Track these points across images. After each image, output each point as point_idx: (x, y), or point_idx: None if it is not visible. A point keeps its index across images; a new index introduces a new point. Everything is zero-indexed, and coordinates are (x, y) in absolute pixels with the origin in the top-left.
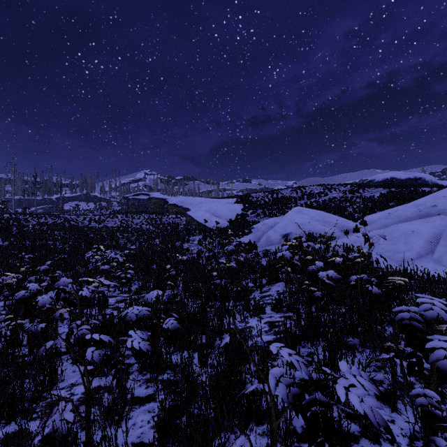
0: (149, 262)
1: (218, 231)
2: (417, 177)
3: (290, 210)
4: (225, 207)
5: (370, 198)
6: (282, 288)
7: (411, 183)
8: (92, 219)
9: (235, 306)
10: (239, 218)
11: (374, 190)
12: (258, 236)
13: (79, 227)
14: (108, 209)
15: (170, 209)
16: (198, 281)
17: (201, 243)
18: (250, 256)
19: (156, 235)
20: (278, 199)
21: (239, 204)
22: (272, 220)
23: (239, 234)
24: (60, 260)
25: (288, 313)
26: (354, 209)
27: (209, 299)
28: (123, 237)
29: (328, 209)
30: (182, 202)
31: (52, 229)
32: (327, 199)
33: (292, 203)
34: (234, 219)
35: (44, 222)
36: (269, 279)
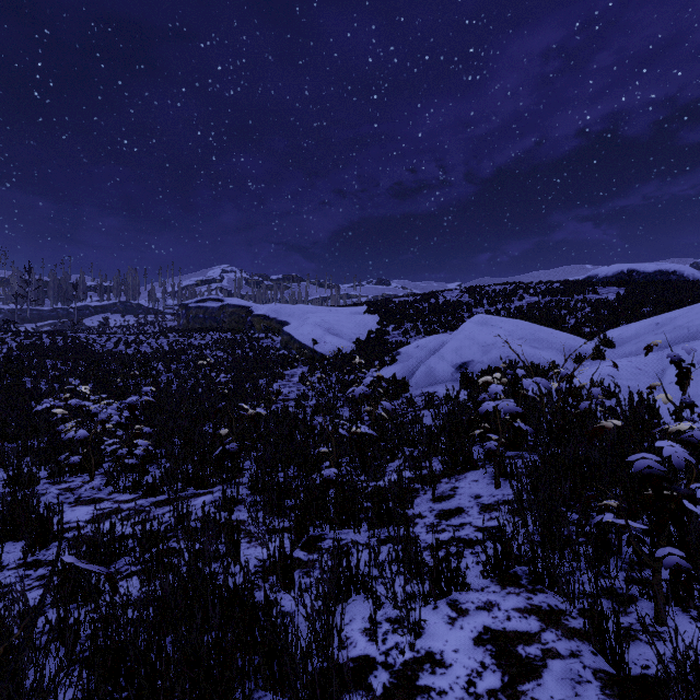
0: (201, 417)
1: (337, 359)
2: (669, 271)
3: (461, 323)
4: (350, 320)
5: (603, 302)
6: (487, 490)
7: (664, 279)
8: (122, 340)
9: (375, 553)
10: (372, 337)
11: (603, 290)
12: (410, 367)
13: (94, 353)
14: (157, 325)
15: (255, 324)
16: (289, 462)
17: (305, 380)
18: (397, 406)
19: (228, 366)
20: (439, 305)
21: (372, 314)
22: (432, 339)
23: (373, 364)
24: (29, 414)
25: (543, 596)
26: (578, 321)
27: (310, 518)
28: (168, 371)
29: (531, 320)
30: (277, 312)
31: (42, 356)
32: (524, 305)
33: (465, 312)
34: (364, 339)
35: (32, 344)
36: (449, 463)
